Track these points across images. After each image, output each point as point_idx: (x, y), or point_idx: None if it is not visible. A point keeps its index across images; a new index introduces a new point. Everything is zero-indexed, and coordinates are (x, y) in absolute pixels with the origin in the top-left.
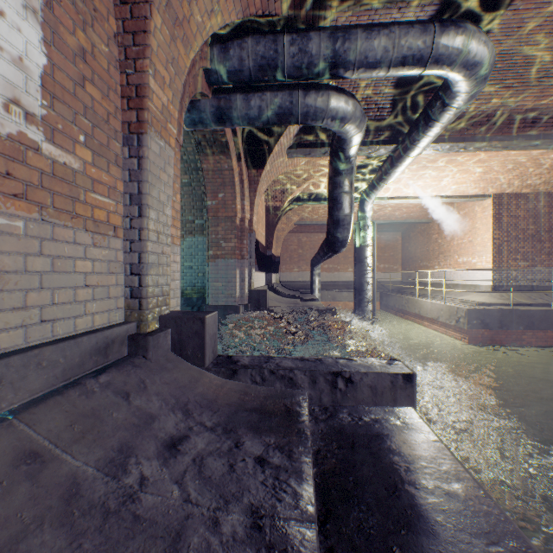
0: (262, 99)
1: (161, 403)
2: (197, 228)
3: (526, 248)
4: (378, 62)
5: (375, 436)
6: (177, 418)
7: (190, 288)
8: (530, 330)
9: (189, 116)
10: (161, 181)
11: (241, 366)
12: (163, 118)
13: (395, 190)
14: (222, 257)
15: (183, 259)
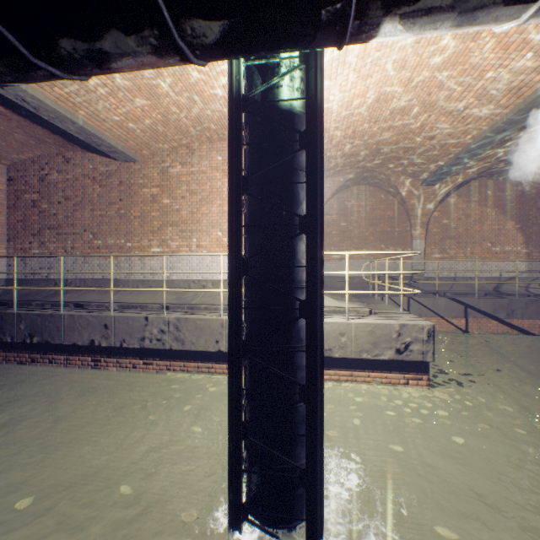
0: None
1: None
2: None
3: None
4: None
5: None
6: None
7: None
8: None
9: None
10: None
11: None
12: None
13: None
14: None
15: None
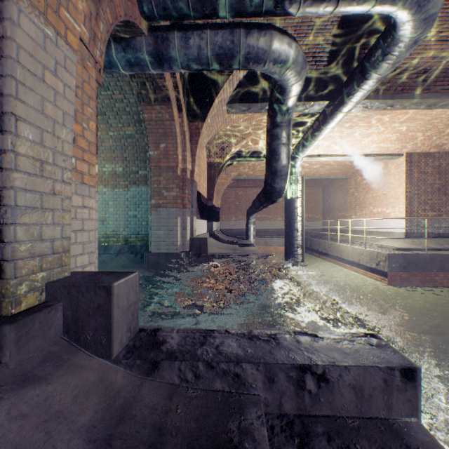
0: (201, 38)
1: None
2: (141, 178)
3: (433, 200)
4: None
5: None
6: None
7: (134, 235)
8: (441, 272)
9: (124, 55)
10: (47, 86)
11: (165, 355)
12: None
13: (321, 148)
14: (164, 205)
15: (127, 208)
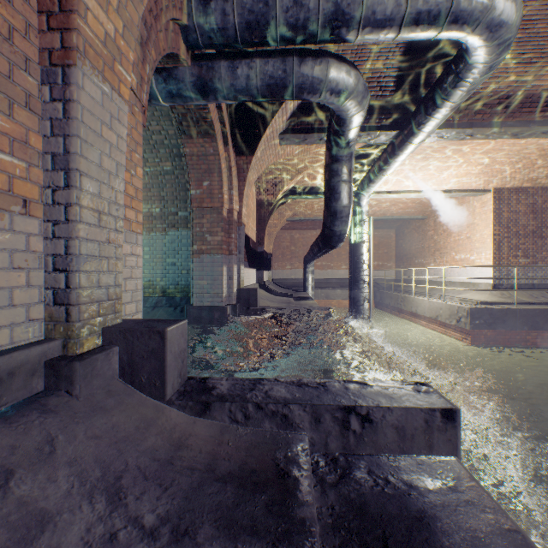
0: (250, 67)
1: (71, 484)
2: (180, 221)
3: (527, 244)
4: (387, 19)
5: (416, 521)
6: (93, 514)
7: (173, 286)
8: (534, 330)
9: (165, 86)
10: (104, 140)
11: (216, 398)
12: (108, 54)
13: (392, 184)
14: (207, 252)
15: (165, 255)
